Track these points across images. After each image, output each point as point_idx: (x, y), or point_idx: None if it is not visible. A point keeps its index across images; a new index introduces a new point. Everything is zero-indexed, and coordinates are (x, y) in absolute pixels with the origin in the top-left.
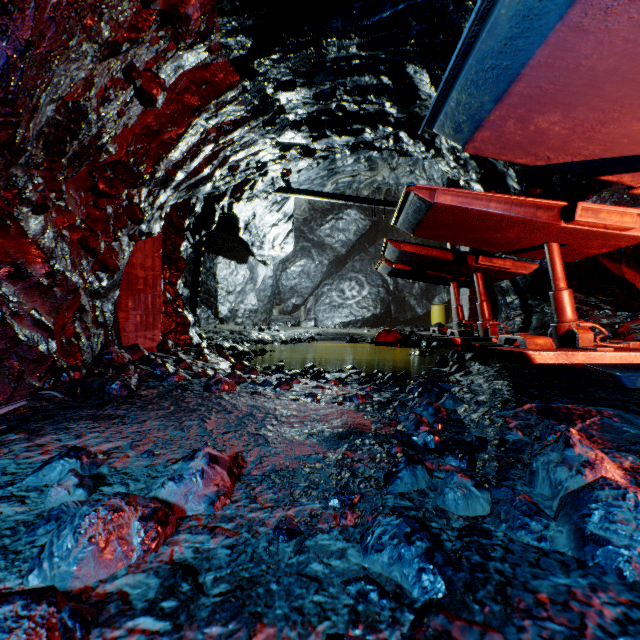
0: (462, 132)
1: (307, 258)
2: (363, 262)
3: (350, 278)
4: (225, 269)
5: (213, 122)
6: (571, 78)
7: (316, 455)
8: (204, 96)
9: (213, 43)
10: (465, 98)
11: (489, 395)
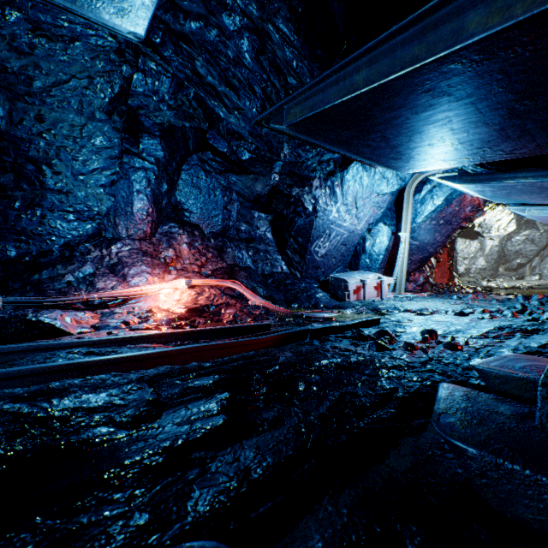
0: None
1: (530, 229)
2: None
3: None
4: (461, 245)
5: None
6: None
7: (501, 298)
8: None
9: None
10: None
11: None
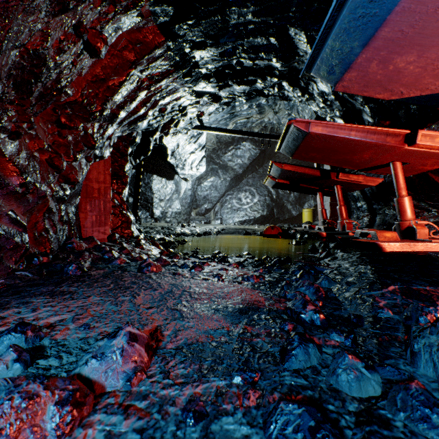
0: (334, 74)
1: (215, 176)
2: (254, 179)
3: (245, 190)
4: (158, 184)
5: (146, 73)
6: (429, 21)
7: (221, 329)
8: (138, 53)
9: (144, 10)
10: (338, 44)
11: (356, 277)
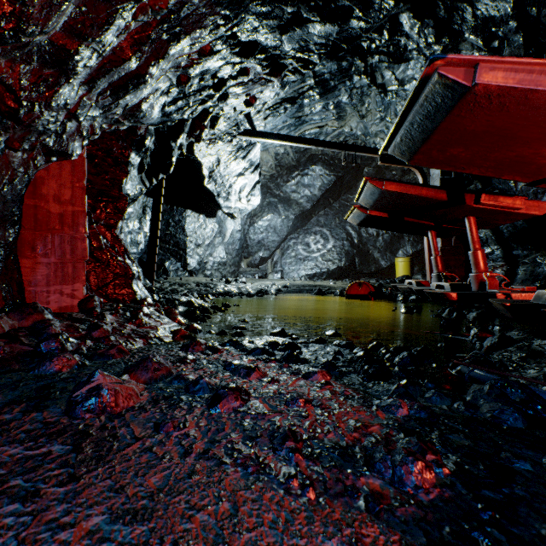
0: None
1: (274, 213)
2: (327, 217)
3: (315, 232)
4: (194, 222)
5: None
6: None
7: None
8: None
9: None
10: None
11: None
